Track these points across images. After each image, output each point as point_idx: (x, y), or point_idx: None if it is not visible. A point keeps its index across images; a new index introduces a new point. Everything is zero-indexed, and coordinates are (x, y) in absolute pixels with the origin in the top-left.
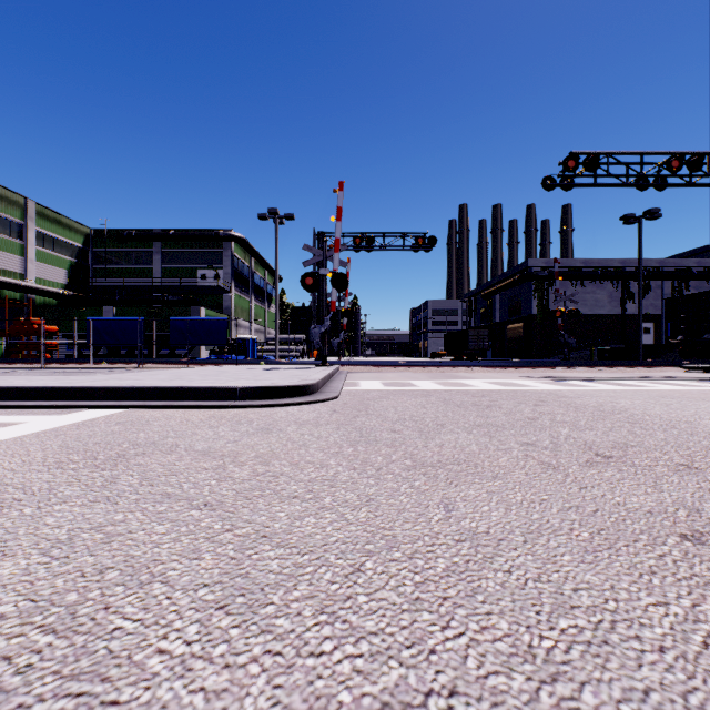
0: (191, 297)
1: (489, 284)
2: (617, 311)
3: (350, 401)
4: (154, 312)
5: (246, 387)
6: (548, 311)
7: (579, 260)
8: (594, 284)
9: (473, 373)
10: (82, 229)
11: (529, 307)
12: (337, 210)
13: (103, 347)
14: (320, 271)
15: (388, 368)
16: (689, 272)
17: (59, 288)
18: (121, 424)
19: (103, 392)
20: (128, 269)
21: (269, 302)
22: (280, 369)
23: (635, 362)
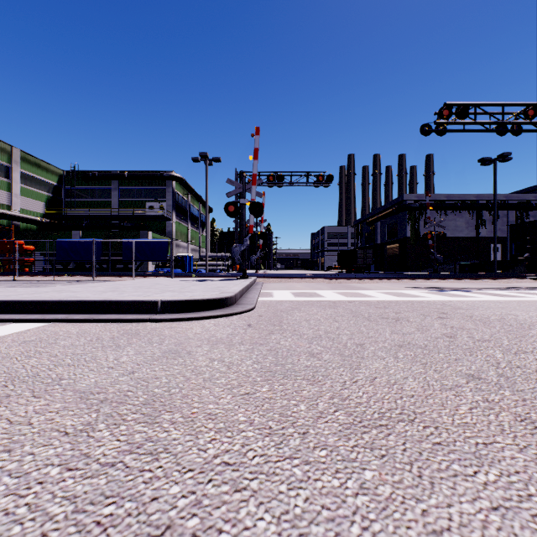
0: (141, 224)
1: (372, 214)
2: (472, 234)
3: (264, 312)
4: (112, 235)
5: (167, 301)
6: (419, 234)
7: (443, 194)
8: (454, 213)
9: (365, 284)
10: (57, 170)
11: (404, 232)
12: (254, 150)
13: (72, 263)
14: (240, 200)
15: (296, 280)
16: (529, 204)
17: (38, 217)
18: (25, 343)
19: (32, 305)
20: (92, 201)
21: (202, 228)
22: (206, 281)
23: (492, 274)
